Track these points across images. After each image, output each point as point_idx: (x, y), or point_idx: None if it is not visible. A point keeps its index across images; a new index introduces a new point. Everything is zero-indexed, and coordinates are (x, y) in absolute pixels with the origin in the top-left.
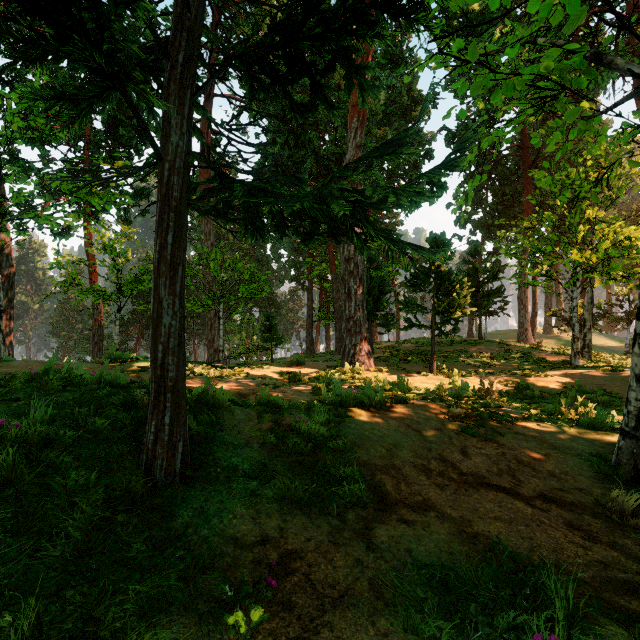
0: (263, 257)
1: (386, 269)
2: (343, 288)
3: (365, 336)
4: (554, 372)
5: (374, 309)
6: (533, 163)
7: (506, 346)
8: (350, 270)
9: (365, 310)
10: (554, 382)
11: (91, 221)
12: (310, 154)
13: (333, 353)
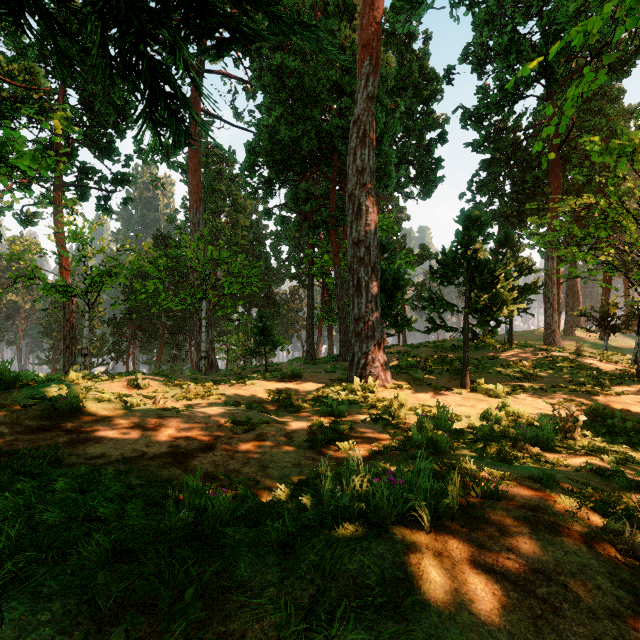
0: (262, 254)
1: (398, 262)
2: (351, 280)
3: (379, 341)
4: (624, 388)
5: (387, 307)
6: (563, 142)
7: (545, 352)
8: (360, 256)
9: (379, 308)
10: (634, 404)
11: (62, 208)
12: (310, 128)
13: (337, 358)
